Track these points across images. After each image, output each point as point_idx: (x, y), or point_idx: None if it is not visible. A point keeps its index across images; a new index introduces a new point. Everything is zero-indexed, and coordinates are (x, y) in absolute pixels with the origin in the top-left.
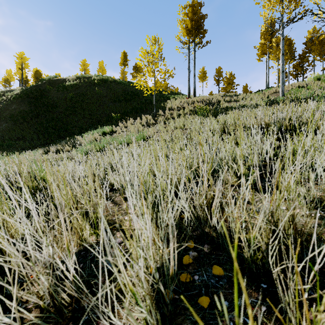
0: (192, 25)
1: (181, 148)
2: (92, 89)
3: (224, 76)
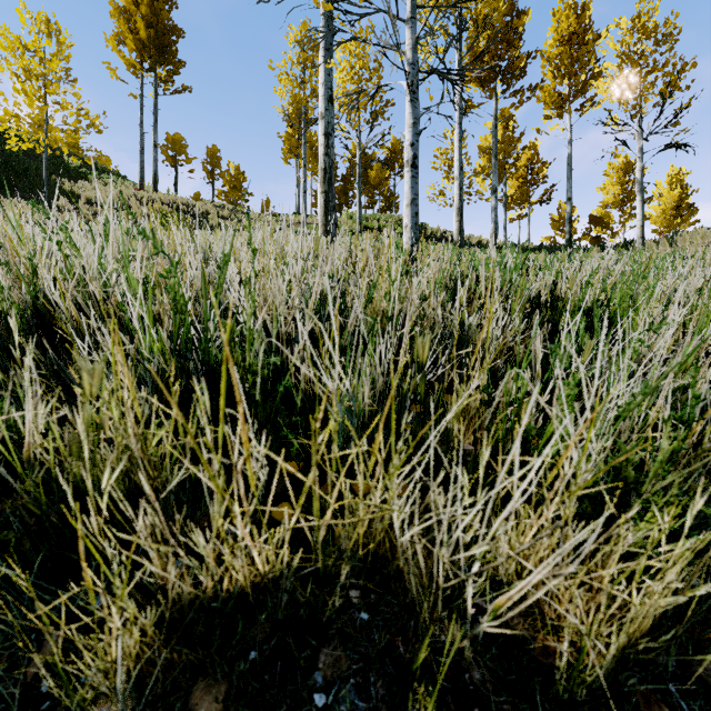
0: (149, 35)
1: None
2: None
3: (225, 170)
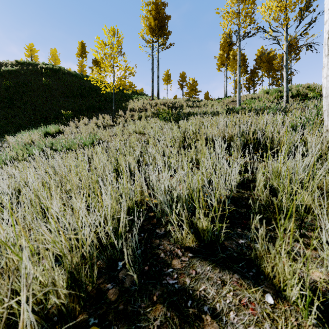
0: (155, 23)
1: (129, 164)
2: (38, 79)
3: (188, 82)
